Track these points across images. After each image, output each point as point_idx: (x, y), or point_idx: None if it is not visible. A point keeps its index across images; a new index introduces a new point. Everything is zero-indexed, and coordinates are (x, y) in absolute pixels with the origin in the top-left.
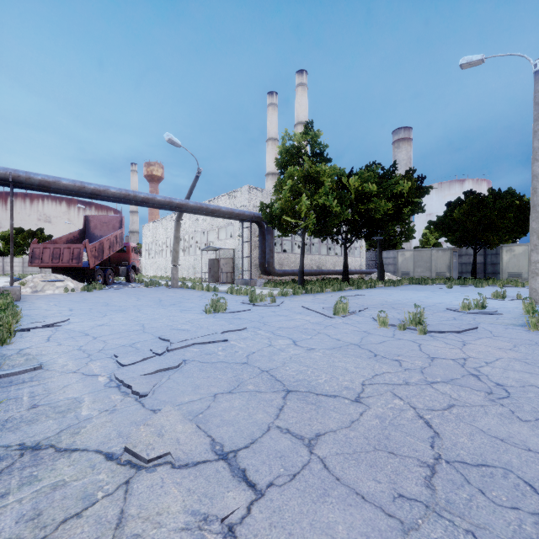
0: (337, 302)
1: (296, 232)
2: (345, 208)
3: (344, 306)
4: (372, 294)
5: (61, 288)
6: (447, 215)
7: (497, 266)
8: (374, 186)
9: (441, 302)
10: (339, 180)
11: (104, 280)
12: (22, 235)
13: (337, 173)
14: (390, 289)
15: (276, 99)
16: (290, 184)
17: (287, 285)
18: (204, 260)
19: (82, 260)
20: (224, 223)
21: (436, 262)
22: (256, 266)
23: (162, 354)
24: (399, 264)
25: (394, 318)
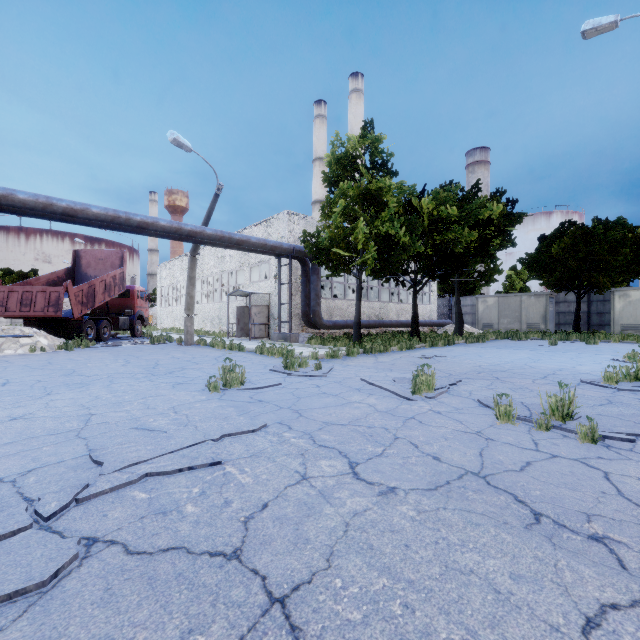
0: (417, 374)
1: (351, 271)
2: (416, 238)
3: (428, 379)
4: (455, 354)
5: (26, 346)
6: (540, 251)
7: (604, 316)
8: (454, 209)
9: (561, 368)
10: (407, 203)
11: (97, 335)
12: (10, 277)
13: (405, 192)
14: (475, 346)
15: (325, 110)
16: (342, 206)
17: (338, 342)
18: (232, 308)
19: (61, 308)
20: (257, 260)
21: (528, 311)
22: (298, 316)
23: (53, 515)
24: (480, 314)
25: (515, 402)
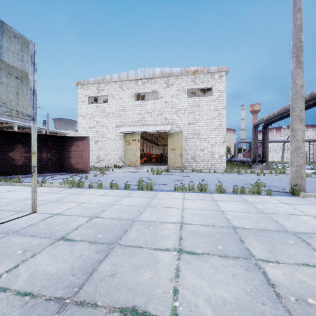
0: None
1: None
2: None
3: None
4: None
5: None
6: None
7: None
8: None
9: None
10: None
11: None
12: None
13: None
14: None
15: None
16: None
17: None
18: None
19: None
20: None
21: None
22: None
23: None
24: None
25: None
